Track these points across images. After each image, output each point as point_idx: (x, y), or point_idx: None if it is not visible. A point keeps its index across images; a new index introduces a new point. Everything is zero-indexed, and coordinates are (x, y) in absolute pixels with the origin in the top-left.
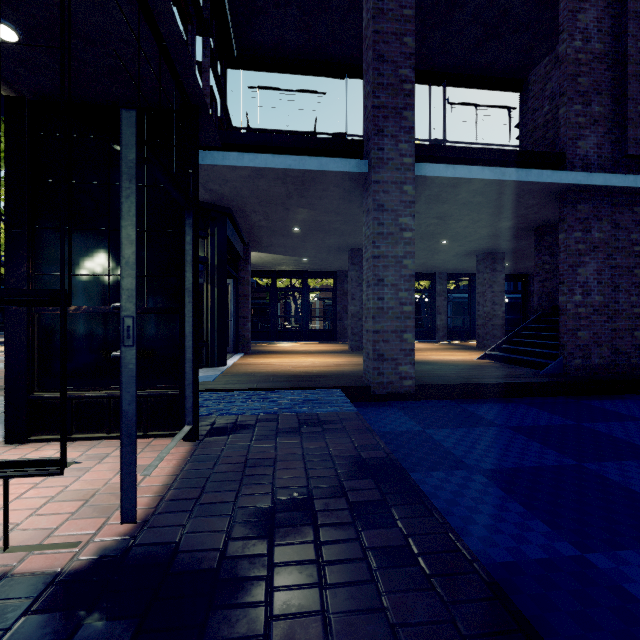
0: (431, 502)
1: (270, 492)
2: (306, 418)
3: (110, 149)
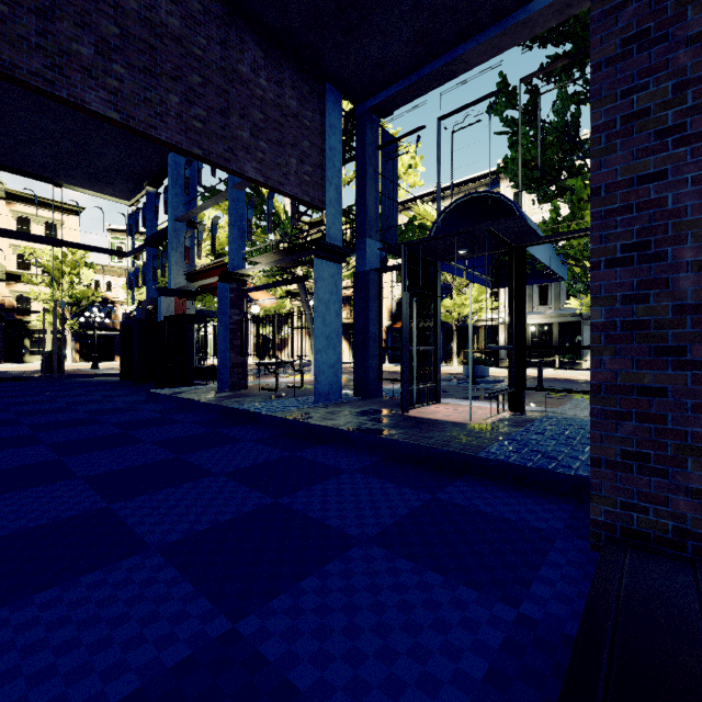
0: (345, 431)
1: (397, 423)
2: (484, 443)
3: (499, 261)
